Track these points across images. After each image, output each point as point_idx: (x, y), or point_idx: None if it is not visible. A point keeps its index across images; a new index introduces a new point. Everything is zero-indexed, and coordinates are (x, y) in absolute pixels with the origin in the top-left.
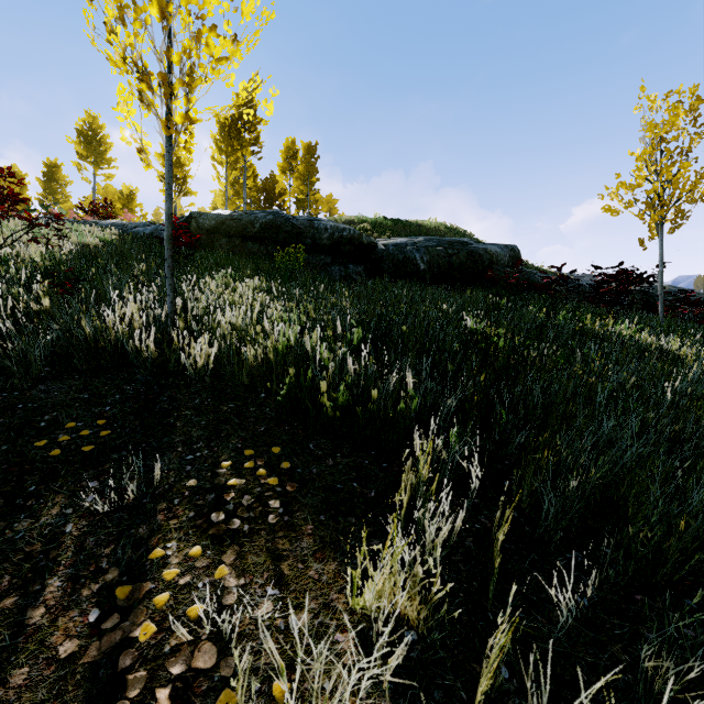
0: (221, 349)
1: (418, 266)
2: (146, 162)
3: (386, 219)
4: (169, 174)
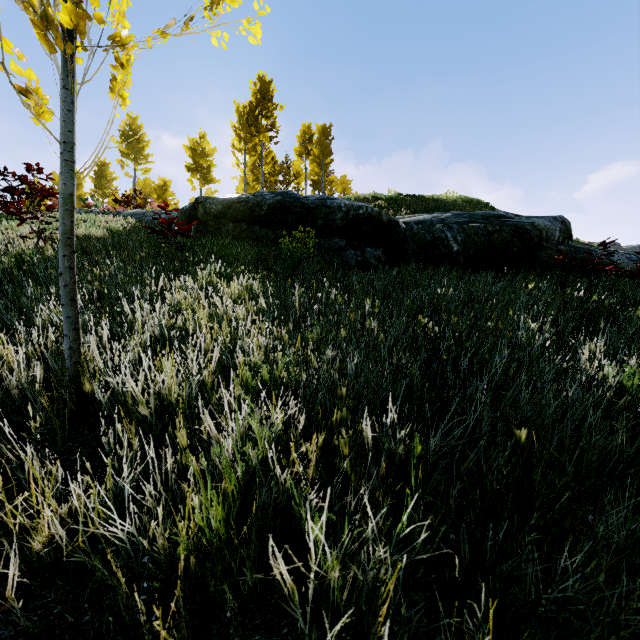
0: (141, 442)
1: (450, 248)
2: (39, 110)
3: (401, 195)
4: (67, 125)
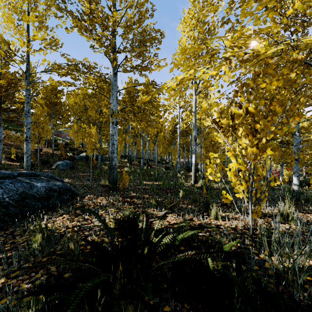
0: None
1: None
2: None
3: None
4: None
